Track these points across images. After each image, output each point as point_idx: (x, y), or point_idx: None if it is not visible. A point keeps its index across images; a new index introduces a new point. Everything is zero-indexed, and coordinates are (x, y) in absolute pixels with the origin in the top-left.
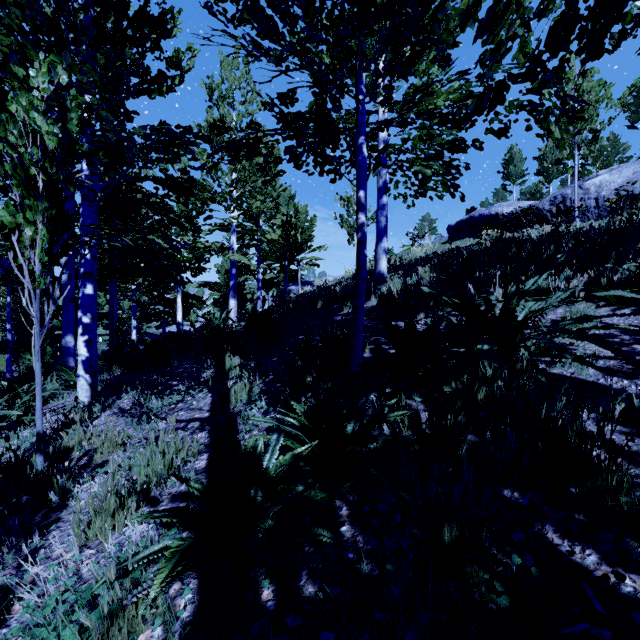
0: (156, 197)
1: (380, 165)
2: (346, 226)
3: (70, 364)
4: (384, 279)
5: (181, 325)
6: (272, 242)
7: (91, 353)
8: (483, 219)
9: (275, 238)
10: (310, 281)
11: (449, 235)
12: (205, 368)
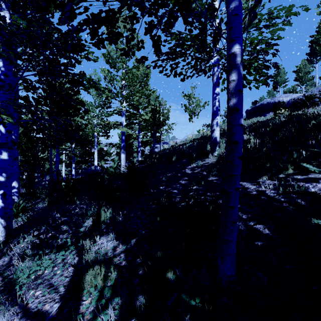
0: (63, 90)
1: (256, 18)
2: (188, 111)
3: (14, 200)
4: (217, 143)
5: (97, 167)
6: (145, 120)
7: (6, 203)
8: (270, 105)
9: (147, 118)
10: (167, 142)
11: (247, 115)
12: (89, 215)
